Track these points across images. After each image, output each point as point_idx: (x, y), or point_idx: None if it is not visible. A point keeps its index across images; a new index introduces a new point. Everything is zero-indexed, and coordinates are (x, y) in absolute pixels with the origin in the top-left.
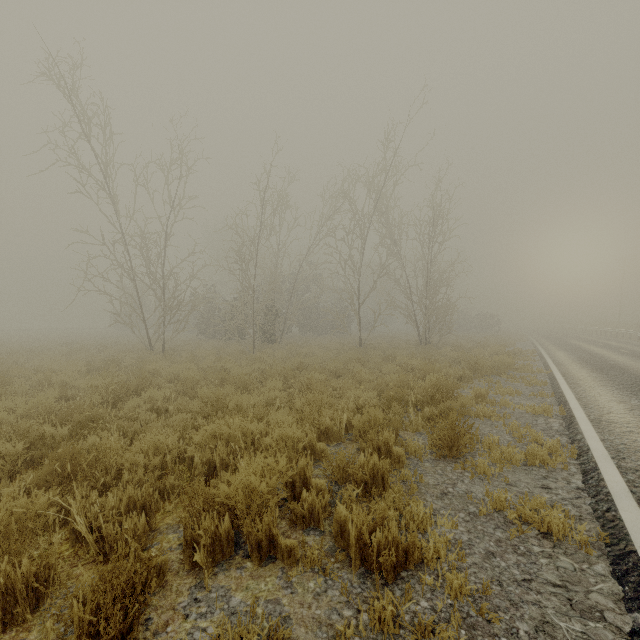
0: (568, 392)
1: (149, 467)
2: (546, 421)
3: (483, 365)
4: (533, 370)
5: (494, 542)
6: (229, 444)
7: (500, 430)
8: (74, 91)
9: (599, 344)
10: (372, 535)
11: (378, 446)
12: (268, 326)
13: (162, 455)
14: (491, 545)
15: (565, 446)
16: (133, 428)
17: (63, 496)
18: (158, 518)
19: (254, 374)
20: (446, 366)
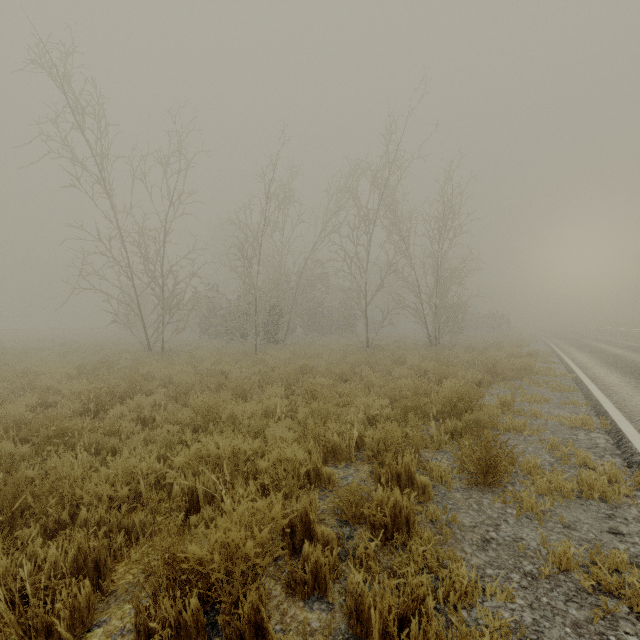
0: (604, 400)
1: (115, 500)
2: (588, 436)
3: (502, 368)
4: (556, 374)
5: (571, 627)
6: (216, 469)
7: (537, 447)
8: (67, 79)
9: (619, 345)
10: (404, 632)
11: (397, 472)
12: (271, 326)
13: (135, 482)
14: (568, 633)
15: (622, 471)
16: (110, 443)
17: (6, 537)
18: (119, 571)
19: (254, 378)
20: (462, 369)
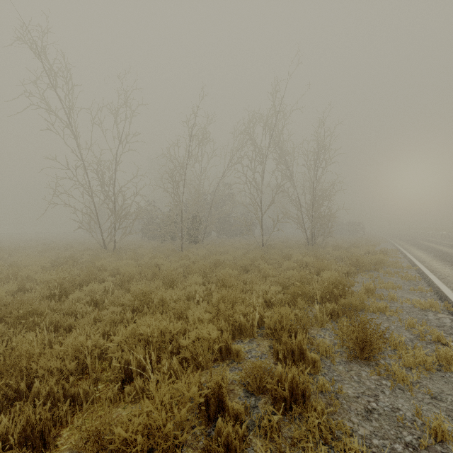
0: (444, 287)
1: (64, 372)
2: (436, 316)
3: (364, 262)
4: (403, 266)
5: None
6: (147, 345)
7: (398, 326)
8: (45, 51)
9: (445, 245)
10: None
11: (292, 349)
12: (193, 231)
13: (82, 356)
14: None
15: None
16: (67, 322)
17: None
18: (64, 436)
19: (180, 269)
20: (333, 263)
